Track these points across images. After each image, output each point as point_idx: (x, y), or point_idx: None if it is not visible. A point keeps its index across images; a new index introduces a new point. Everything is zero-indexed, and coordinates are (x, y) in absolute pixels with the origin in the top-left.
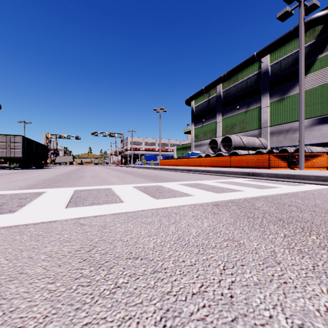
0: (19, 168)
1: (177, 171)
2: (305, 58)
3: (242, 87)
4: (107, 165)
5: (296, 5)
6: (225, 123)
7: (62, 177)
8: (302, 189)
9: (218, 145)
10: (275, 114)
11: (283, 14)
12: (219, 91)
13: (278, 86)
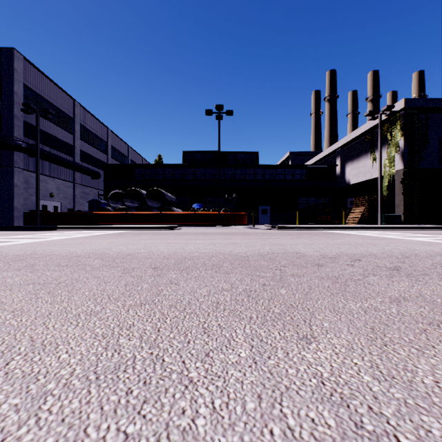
0: None
1: None
2: None
3: None
4: None
5: None
6: None
7: None
8: None
9: None
10: None
11: None
12: None
13: None
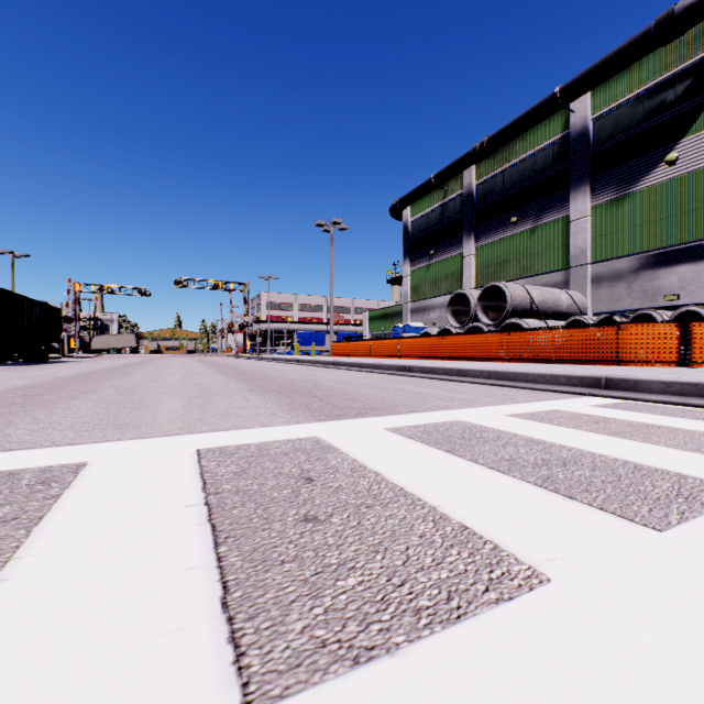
0: None
1: (373, 371)
2: (680, 97)
3: (524, 172)
4: (211, 356)
5: None
6: (482, 258)
7: (23, 392)
8: None
9: (472, 308)
10: (605, 234)
11: None
12: (468, 185)
13: (613, 167)
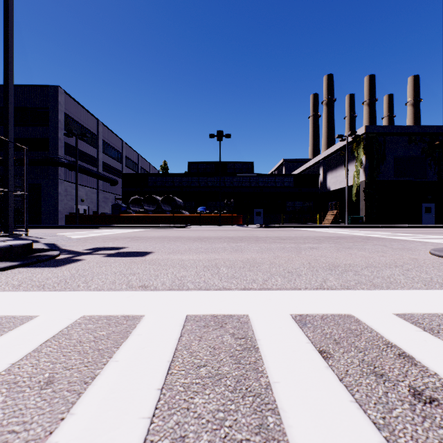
0: None
1: None
2: None
3: None
4: None
5: None
6: None
7: None
8: None
9: None
10: None
11: None
12: None
13: None
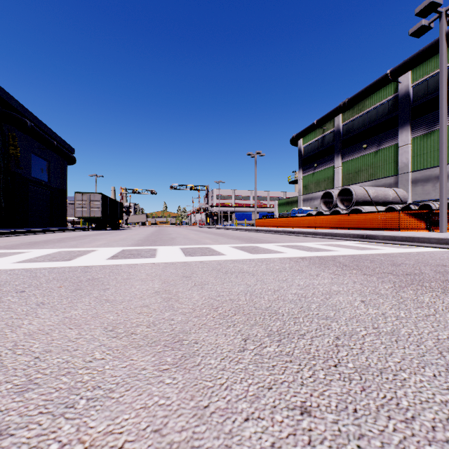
0: (95, 230)
1: (276, 233)
2: None
3: (371, 118)
4: (188, 226)
5: (436, 17)
6: (346, 169)
7: (153, 238)
8: (406, 251)
9: (334, 200)
10: (419, 154)
11: (417, 29)
12: (337, 125)
13: (424, 114)
